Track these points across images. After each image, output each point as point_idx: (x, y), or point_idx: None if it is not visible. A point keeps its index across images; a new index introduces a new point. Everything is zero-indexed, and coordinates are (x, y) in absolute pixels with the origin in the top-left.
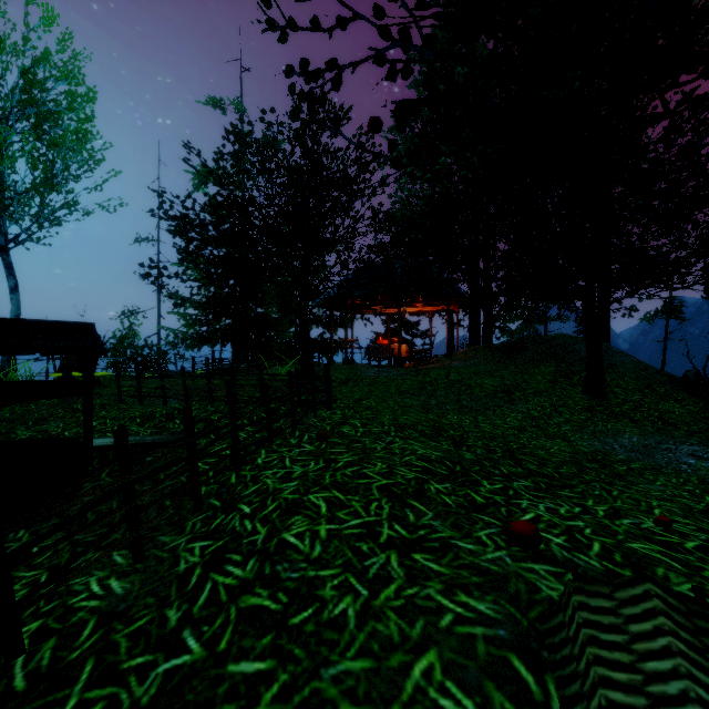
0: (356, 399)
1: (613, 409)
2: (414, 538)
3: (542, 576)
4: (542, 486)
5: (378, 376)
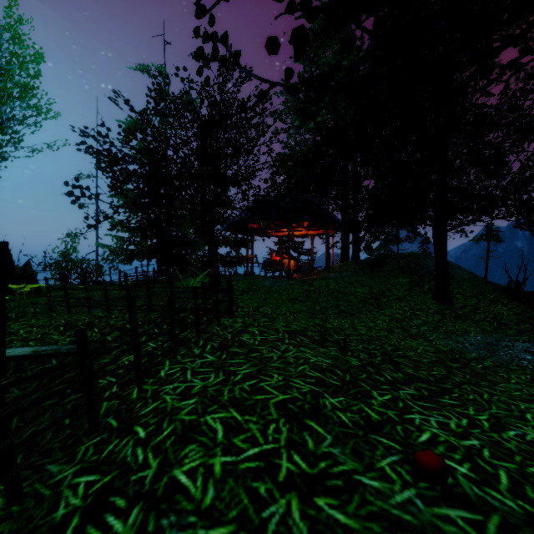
0: (254, 307)
1: (457, 312)
2: (315, 474)
3: (461, 529)
4: (425, 394)
5: (272, 285)
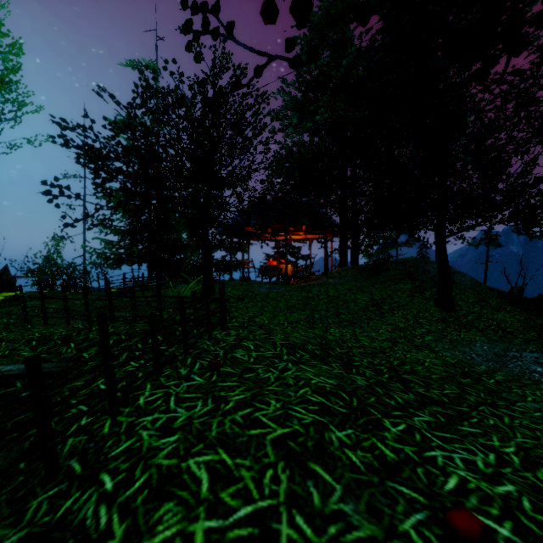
0: (250, 316)
1: (461, 319)
2: None
3: None
4: (442, 421)
5: (269, 292)
